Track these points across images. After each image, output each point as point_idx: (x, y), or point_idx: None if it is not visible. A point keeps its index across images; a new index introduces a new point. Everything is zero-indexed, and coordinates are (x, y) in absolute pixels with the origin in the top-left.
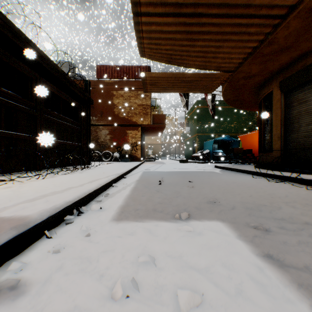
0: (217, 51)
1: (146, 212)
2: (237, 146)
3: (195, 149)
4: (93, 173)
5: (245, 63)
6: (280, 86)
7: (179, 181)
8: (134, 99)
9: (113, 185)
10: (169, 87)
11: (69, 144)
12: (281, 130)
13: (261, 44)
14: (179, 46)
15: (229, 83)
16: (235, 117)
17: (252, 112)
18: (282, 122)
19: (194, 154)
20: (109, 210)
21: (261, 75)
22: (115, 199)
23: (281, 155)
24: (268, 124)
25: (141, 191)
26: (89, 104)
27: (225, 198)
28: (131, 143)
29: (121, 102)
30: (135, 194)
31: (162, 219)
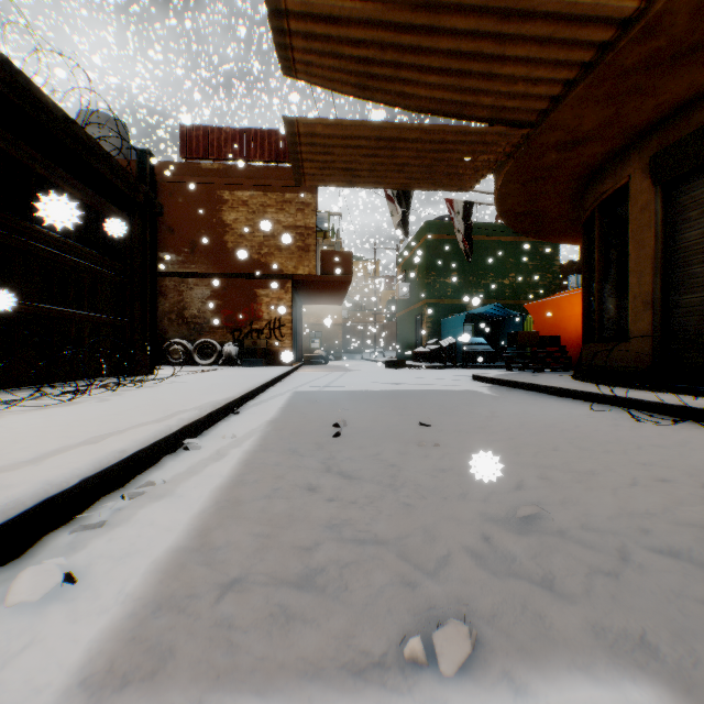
0: (499, 55)
1: (268, 602)
2: (519, 328)
3: (422, 337)
4: (138, 403)
5: (568, 98)
6: (651, 169)
7: (392, 422)
8: (276, 213)
9: (186, 442)
10: (362, 169)
11: (89, 319)
12: (653, 285)
13: (622, 36)
14: (392, 32)
15: (518, 162)
16: (513, 263)
17: (551, 252)
18: (656, 262)
19: (419, 348)
20: (105, 590)
21: (602, 141)
22: (163, 513)
23: (654, 348)
24: (613, 270)
25: (272, 466)
26: (151, 214)
27: (562, 497)
28: (268, 319)
29: (242, 218)
30: (251, 480)
31: (341, 668)
